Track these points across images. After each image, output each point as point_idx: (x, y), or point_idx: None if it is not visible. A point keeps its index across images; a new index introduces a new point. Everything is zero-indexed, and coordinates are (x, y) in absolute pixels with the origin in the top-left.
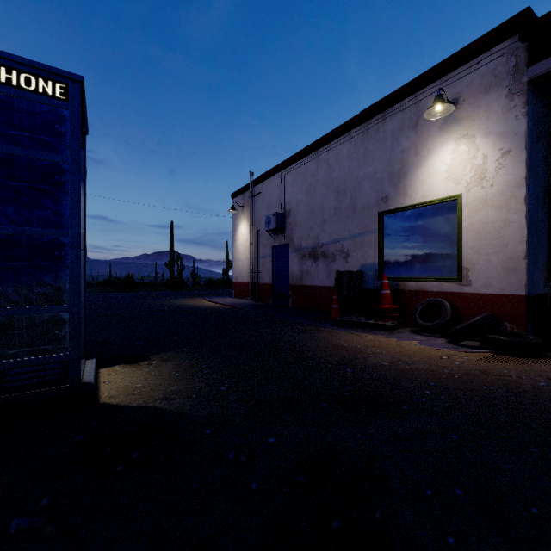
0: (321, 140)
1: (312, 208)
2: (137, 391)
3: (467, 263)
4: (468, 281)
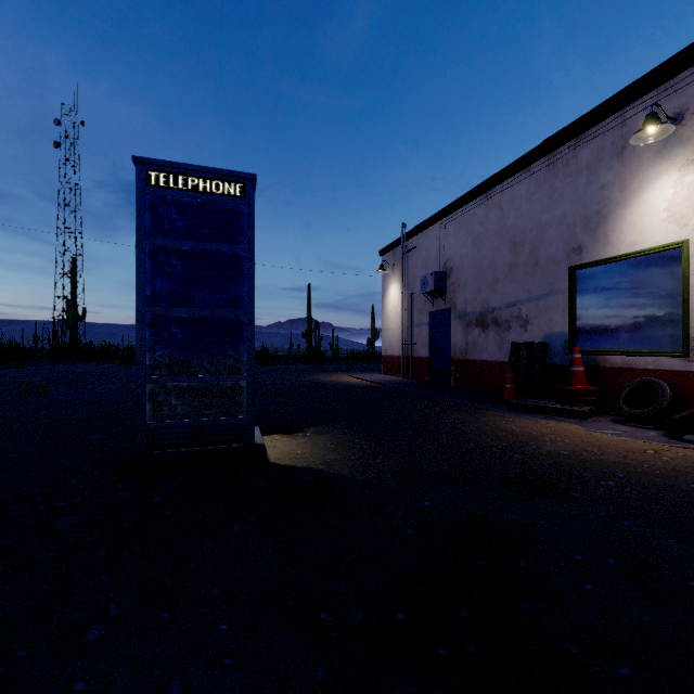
0: (491, 180)
1: (479, 265)
2: (298, 456)
3: None
4: None
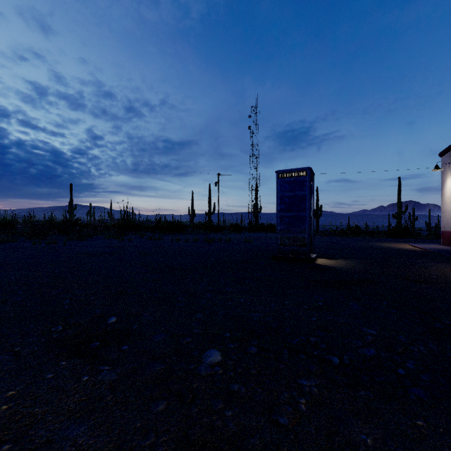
0: None
1: None
2: (326, 263)
3: None
4: None
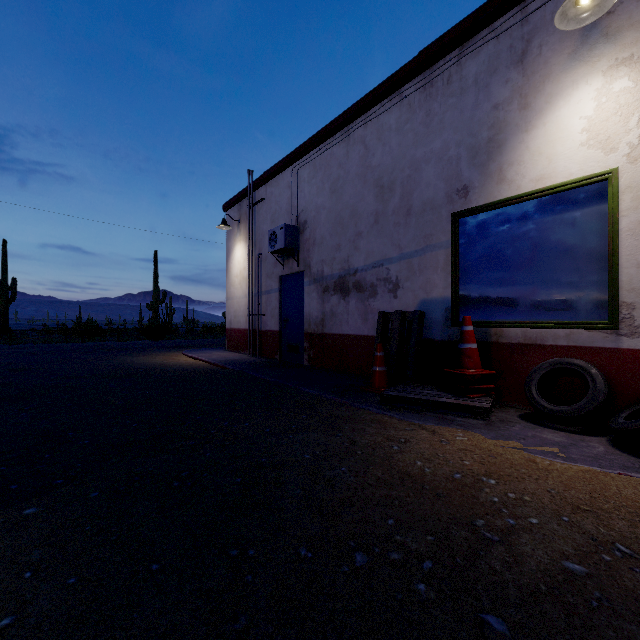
0: (354, 109)
1: (339, 216)
2: None
3: (632, 295)
4: (634, 329)
